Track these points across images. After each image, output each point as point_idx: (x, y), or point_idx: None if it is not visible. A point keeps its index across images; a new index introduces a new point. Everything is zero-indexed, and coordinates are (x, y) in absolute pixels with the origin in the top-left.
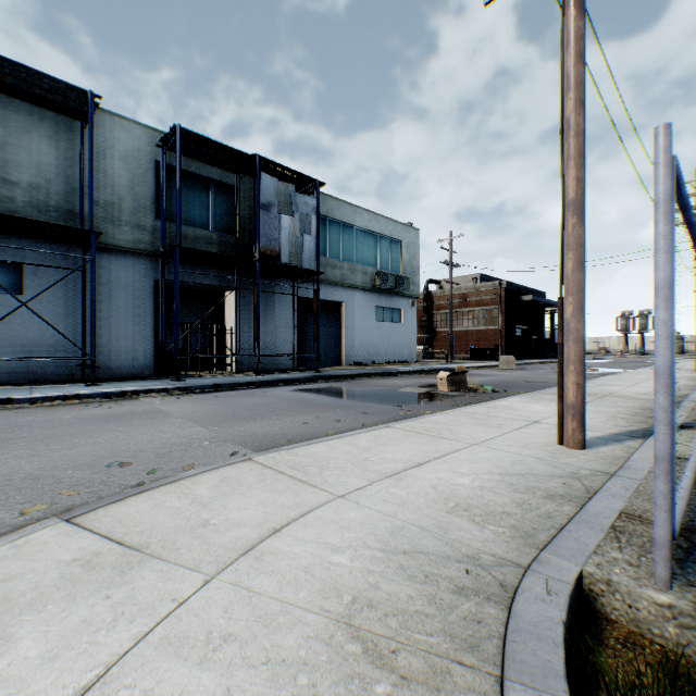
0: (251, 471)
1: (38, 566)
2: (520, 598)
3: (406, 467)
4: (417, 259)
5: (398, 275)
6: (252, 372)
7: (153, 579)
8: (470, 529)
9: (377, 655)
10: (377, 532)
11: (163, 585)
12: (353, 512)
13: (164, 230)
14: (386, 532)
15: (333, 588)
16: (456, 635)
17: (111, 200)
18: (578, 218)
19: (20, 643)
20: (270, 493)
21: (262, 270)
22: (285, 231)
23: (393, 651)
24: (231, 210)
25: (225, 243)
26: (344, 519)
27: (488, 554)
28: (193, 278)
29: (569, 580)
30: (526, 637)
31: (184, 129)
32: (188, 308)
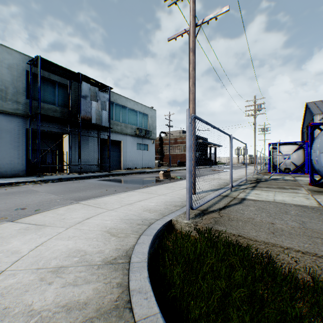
0: (79, 206)
1: (8, 231)
2: (153, 224)
3: (135, 202)
4: (155, 123)
5: (147, 130)
6: (77, 173)
7: (50, 230)
8: (148, 214)
9: (113, 235)
10: (120, 216)
11: (53, 231)
12: (114, 213)
13: (31, 104)
14: (123, 216)
15: (104, 227)
16: (134, 231)
17: (1, 88)
18: (193, 120)
19: (13, 243)
20: (86, 210)
21: (82, 125)
22: (94, 108)
23: (117, 234)
24: (66, 96)
25: (64, 112)
26: (110, 214)
27: (150, 218)
28: (46, 128)
29: (167, 221)
30: (150, 229)
31: (42, 58)
32: (44, 142)
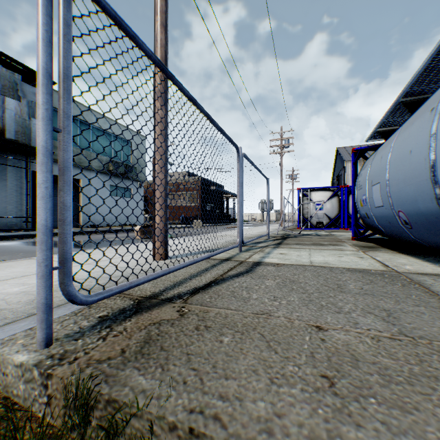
0: None
1: None
2: None
3: None
4: (143, 156)
5: (128, 165)
6: None
7: None
8: None
9: None
10: None
11: None
12: None
13: None
14: None
15: None
16: None
17: None
18: (161, 103)
19: None
20: None
21: None
22: (11, 111)
23: None
24: None
25: None
26: None
27: None
28: None
29: None
30: None
31: None
32: None
